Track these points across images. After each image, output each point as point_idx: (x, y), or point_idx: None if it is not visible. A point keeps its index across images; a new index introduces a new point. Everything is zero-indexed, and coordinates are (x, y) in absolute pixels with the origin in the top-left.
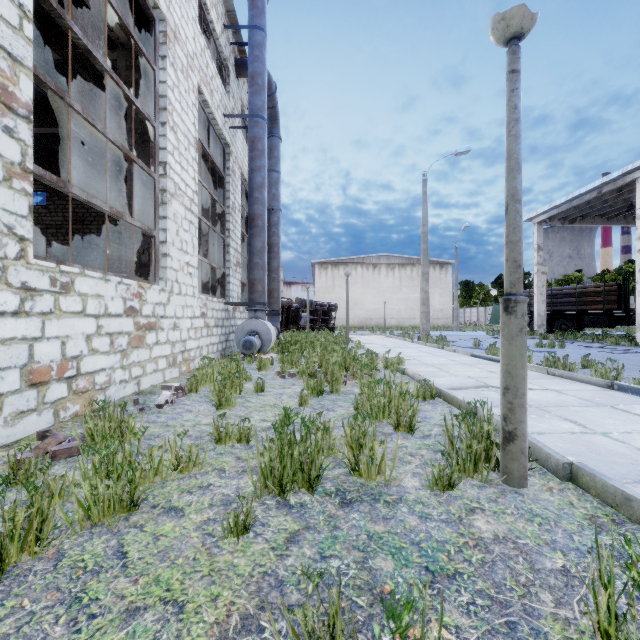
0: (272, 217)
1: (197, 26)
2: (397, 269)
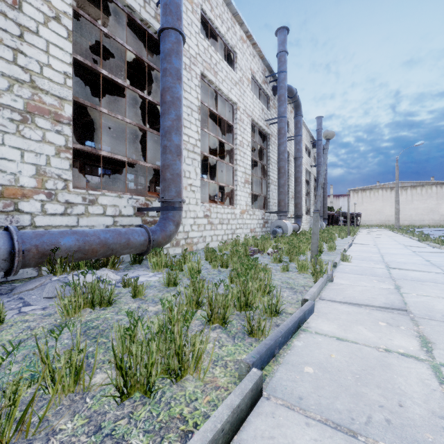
0: (324, 186)
1: (305, 154)
2: (409, 190)
